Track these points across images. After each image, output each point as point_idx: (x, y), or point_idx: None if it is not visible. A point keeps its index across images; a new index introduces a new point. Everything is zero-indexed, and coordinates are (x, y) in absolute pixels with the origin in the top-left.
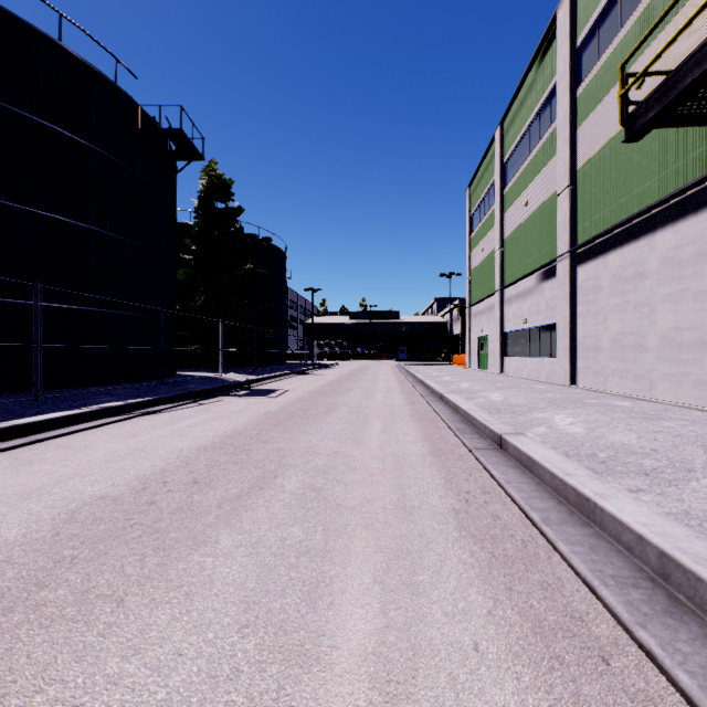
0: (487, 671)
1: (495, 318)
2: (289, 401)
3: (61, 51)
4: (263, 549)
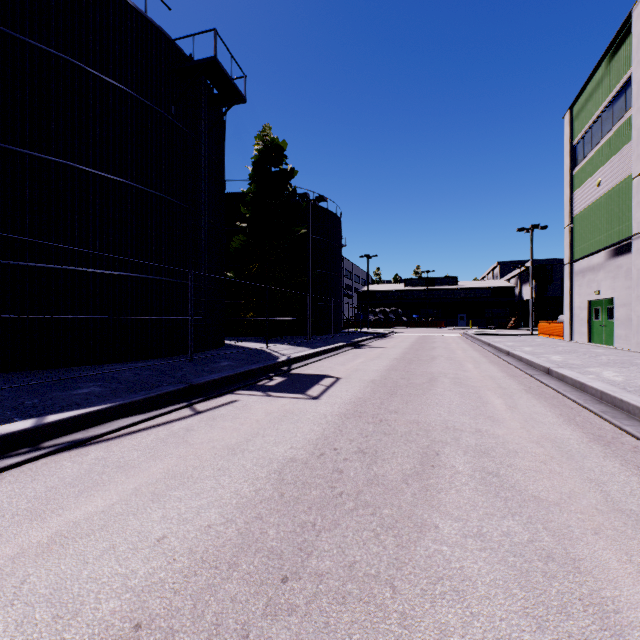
0: None
1: (632, 273)
2: (338, 413)
3: None
4: None
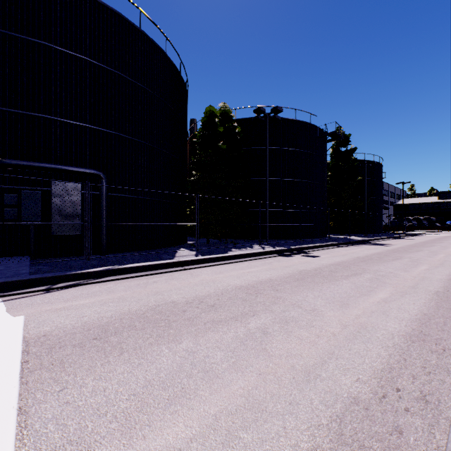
0: (445, 271)
1: None
2: (396, 247)
3: (296, 122)
4: (403, 263)
